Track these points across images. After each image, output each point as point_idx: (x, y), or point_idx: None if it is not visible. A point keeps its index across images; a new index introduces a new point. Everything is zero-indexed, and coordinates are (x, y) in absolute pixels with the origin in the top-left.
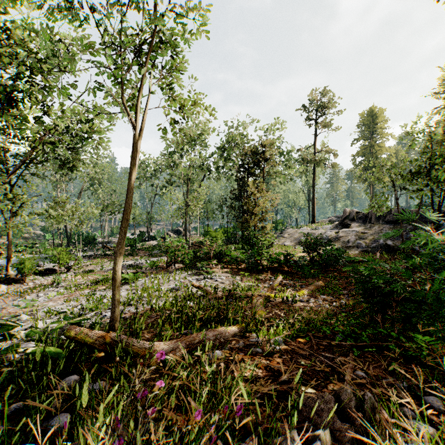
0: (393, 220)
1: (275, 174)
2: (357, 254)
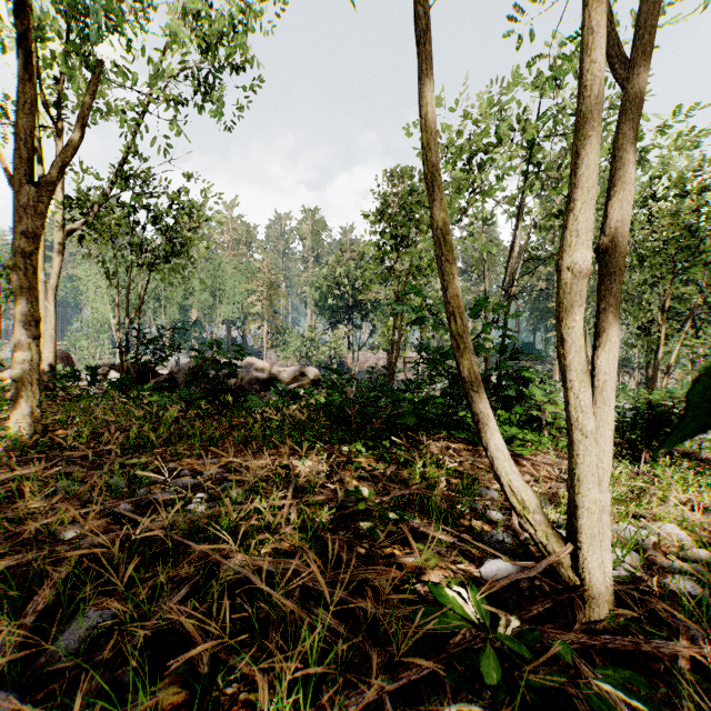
0: None
1: None
2: None
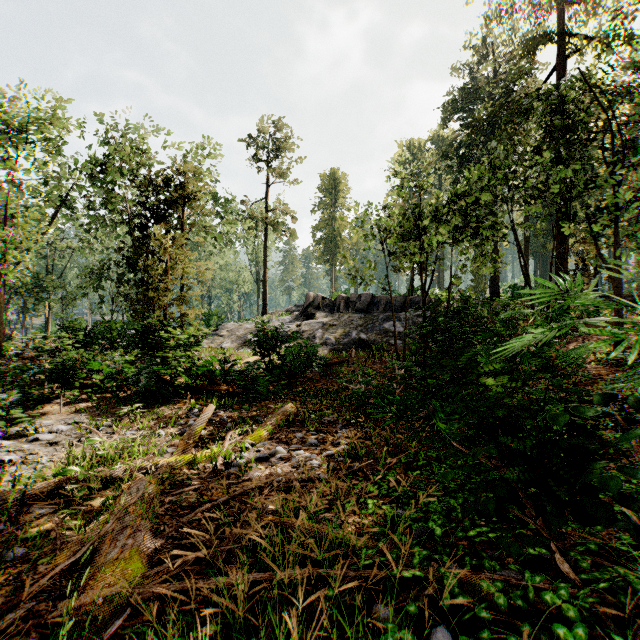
0: (364, 307)
1: (206, 232)
2: (328, 355)
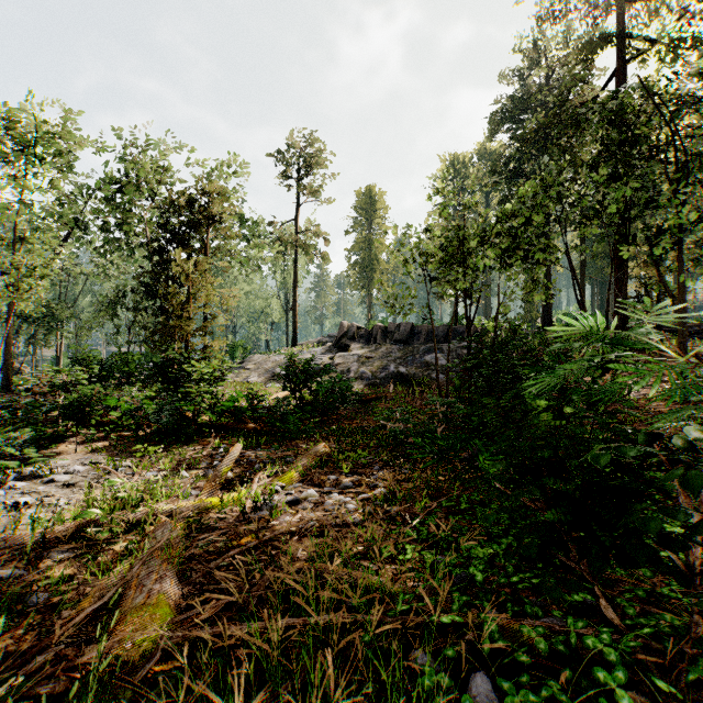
0: (403, 338)
1: (231, 256)
2: (364, 390)
